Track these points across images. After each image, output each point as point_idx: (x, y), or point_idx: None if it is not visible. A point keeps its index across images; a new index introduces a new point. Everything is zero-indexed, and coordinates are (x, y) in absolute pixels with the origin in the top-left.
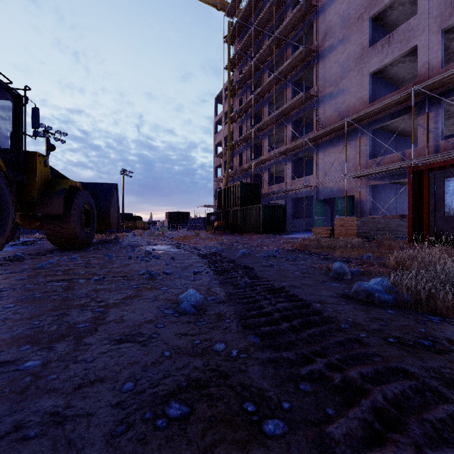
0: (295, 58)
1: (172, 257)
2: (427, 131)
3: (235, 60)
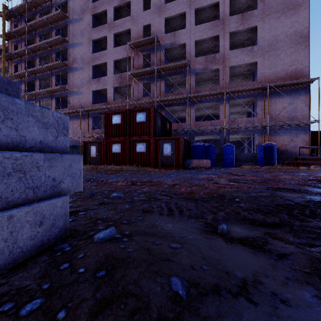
0: (56, 64)
1: None
2: None
3: (10, 35)
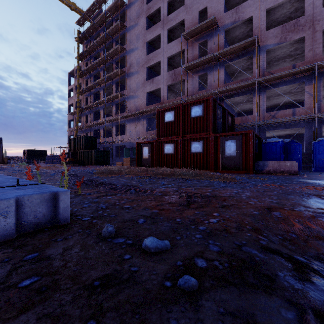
0: (116, 72)
1: (44, 171)
2: None
3: (82, 55)
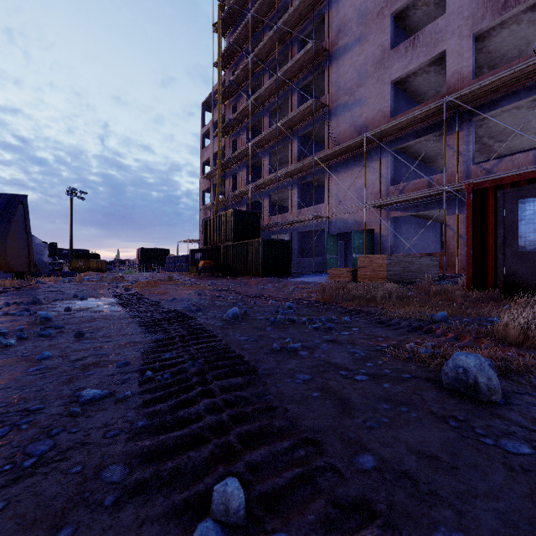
0: (303, 56)
1: (77, 331)
2: (457, 153)
3: (227, 56)
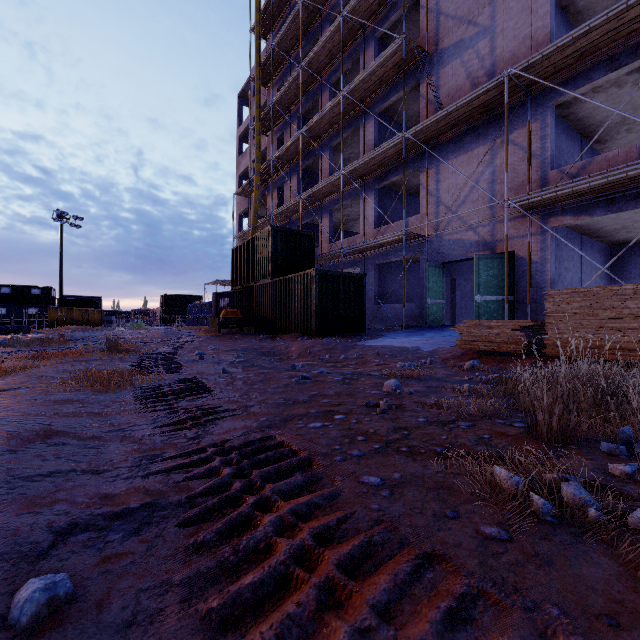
0: None
1: None
2: None
3: (269, 14)
